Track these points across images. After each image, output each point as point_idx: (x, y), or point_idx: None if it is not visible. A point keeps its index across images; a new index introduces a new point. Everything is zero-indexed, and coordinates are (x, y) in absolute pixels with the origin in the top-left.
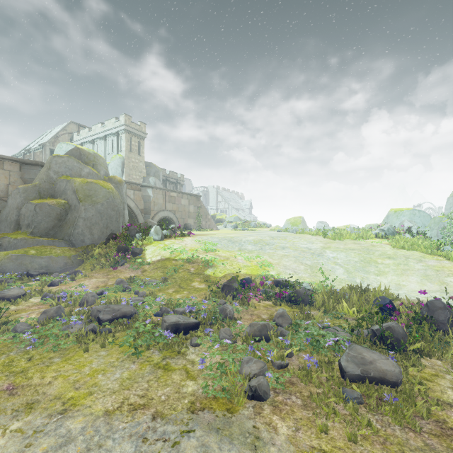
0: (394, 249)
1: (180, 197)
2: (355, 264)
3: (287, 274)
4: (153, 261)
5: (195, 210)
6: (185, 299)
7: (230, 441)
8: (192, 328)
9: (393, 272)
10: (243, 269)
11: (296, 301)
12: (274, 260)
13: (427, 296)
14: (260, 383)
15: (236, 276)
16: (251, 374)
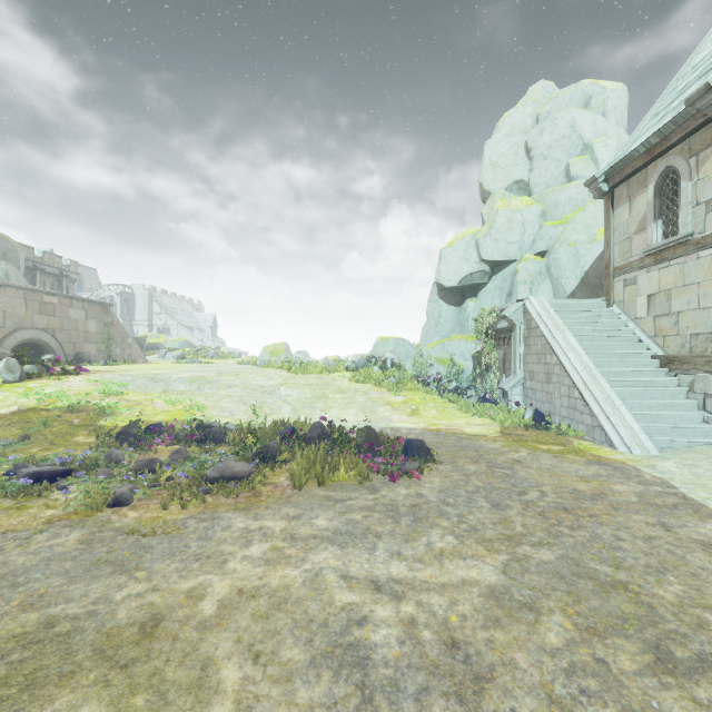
0: (351, 383)
1: (67, 306)
2: (306, 401)
3: (221, 418)
4: (3, 414)
5: (100, 329)
6: (56, 453)
7: (82, 527)
8: (61, 475)
9: (338, 406)
10: (161, 415)
11: (209, 440)
12: (210, 402)
13: (351, 425)
14: (123, 493)
15: (137, 420)
16: (119, 492)
